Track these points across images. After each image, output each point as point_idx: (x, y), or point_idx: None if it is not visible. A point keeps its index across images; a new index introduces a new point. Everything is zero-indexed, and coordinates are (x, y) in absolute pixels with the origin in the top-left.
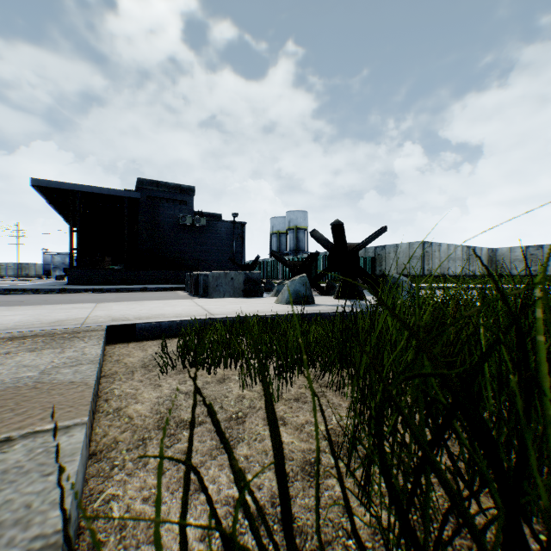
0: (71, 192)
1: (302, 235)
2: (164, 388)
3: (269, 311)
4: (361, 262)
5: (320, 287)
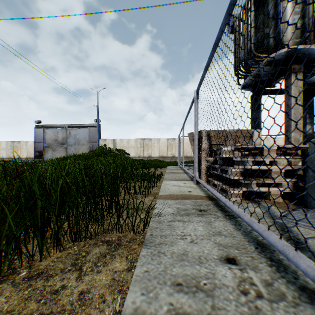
0: None
1: None
2: None
3: None
4: None
5: None
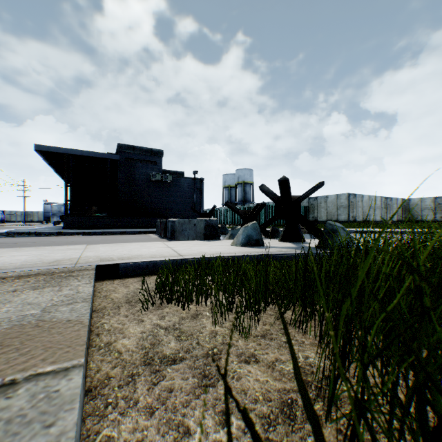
0: (66, 155)
1: (248, 188)
2: (147, 323)
3: (227, 252)
4: None
5: (266, 231)
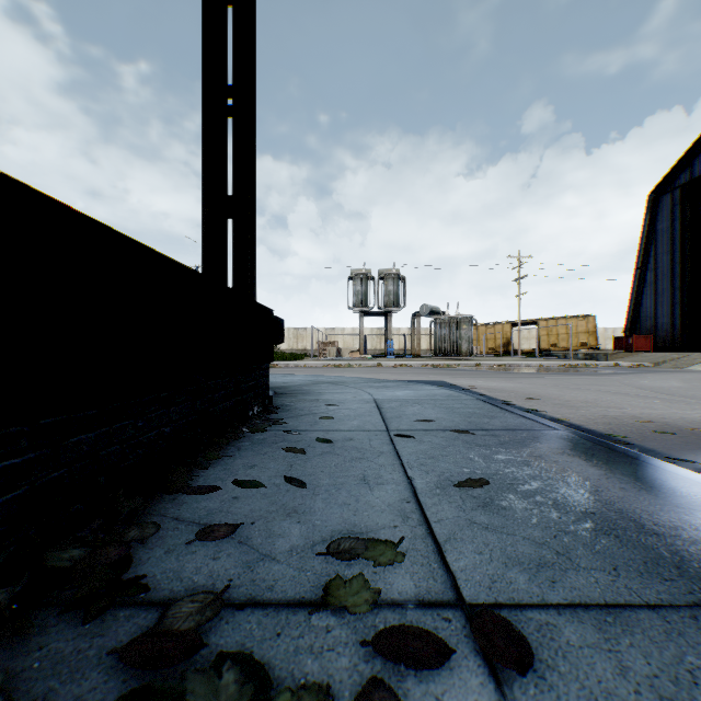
0: None
1: None
2: None
3: None
4: None
5: None
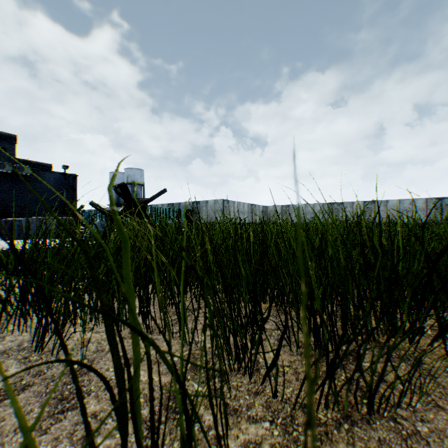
0: None
1: (139, 189)
2: None
3: None
4: (182, 213)
5: None
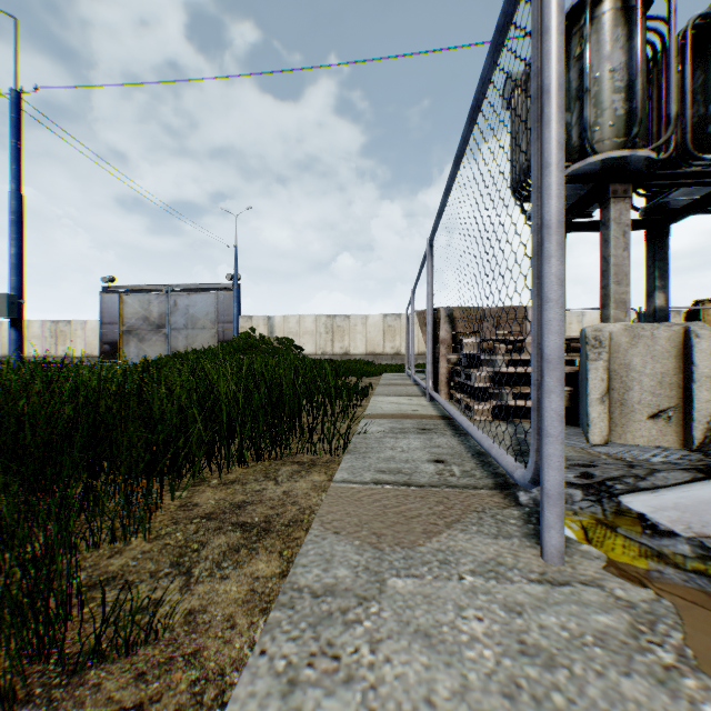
0: None
1: None
2: (193, 599)
3: None
4: None
5: None
